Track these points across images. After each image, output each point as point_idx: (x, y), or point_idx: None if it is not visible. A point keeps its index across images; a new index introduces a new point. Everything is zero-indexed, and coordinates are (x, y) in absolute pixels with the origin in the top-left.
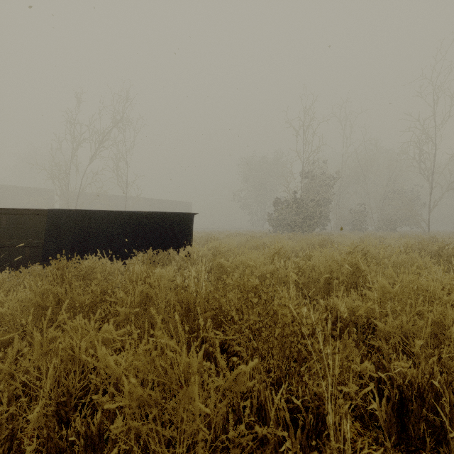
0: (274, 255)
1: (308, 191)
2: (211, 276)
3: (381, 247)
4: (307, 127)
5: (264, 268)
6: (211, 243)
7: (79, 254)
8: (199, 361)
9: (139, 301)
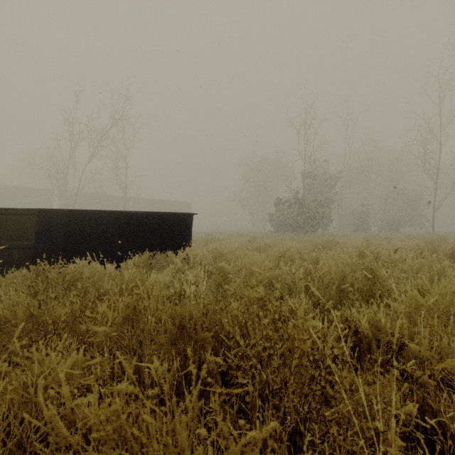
0: (279, 258)
1: (310, 191)
2: (210, 281)
3: (391, 249)
4: (309, 126)
5: (269, 273)
6: (211, 245)
7: (72, 256)
8: (193, 404)
9: (124, 317)
